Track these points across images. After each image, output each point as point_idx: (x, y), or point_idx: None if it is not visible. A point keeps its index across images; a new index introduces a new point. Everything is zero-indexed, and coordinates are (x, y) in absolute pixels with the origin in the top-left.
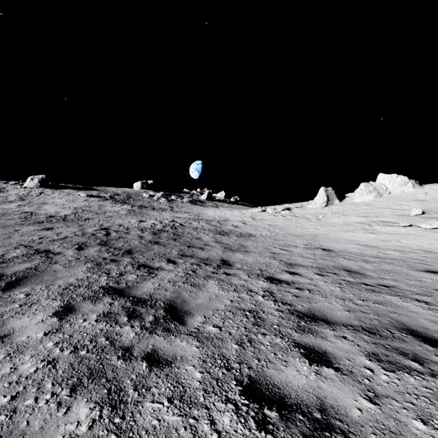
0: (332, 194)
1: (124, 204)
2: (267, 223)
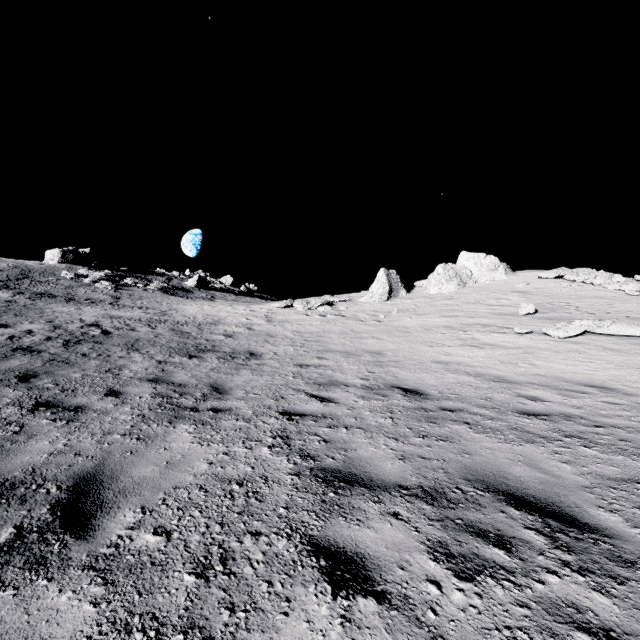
0: (396, 281)
1: None
2: (293, 328)
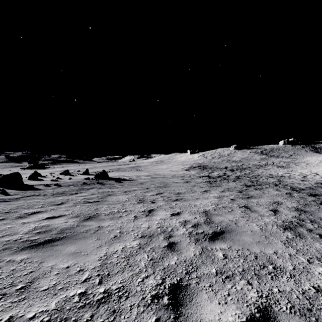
0: None
1: (264, 155)
2: (318, 164)
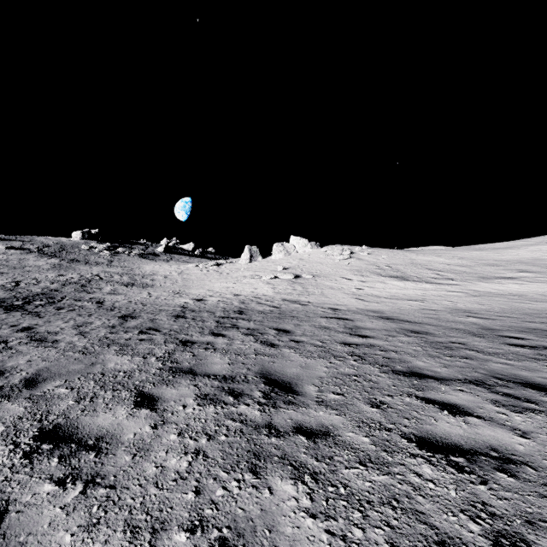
0: (256, 252)
1: (52, 257)
2: (185, 277)
